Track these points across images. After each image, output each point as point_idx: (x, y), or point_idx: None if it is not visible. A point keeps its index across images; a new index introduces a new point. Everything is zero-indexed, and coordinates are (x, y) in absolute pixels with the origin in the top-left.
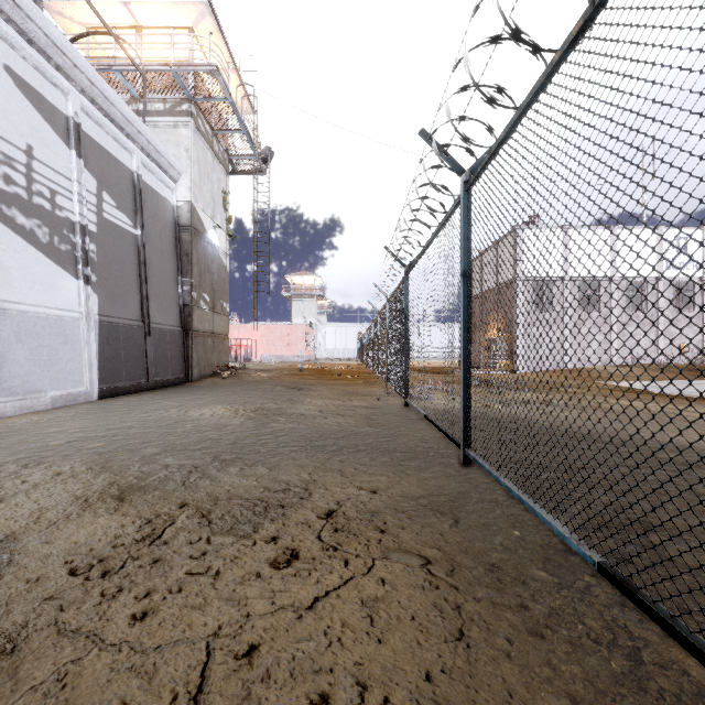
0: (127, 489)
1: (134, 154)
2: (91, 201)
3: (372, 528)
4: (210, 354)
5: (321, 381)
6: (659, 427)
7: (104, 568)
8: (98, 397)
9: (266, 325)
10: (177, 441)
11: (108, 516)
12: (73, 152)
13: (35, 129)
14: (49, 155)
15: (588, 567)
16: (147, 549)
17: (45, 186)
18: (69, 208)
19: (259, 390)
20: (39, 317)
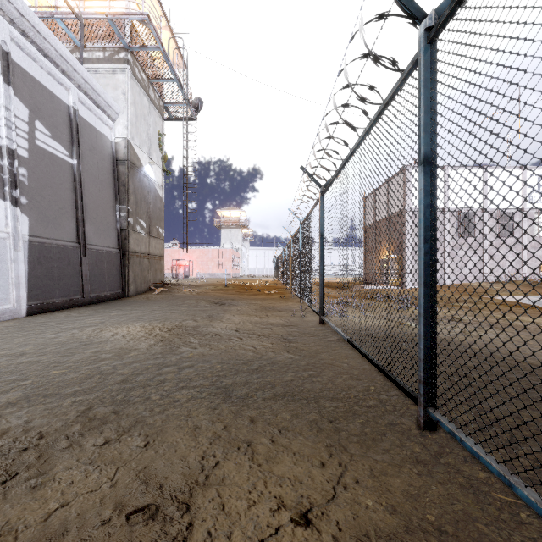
0: None
1: (71, 91)
2: (22, 127)
3: None
4: (147, 272)
5: (242, 296)
6: None
7: None
8: (26, 313)
9: (200, 249)
10: (58, 377)
11: None
12: None
13: None
14: None
15: None
16: None
17: None
18: None
19: (184, 305)
20: None
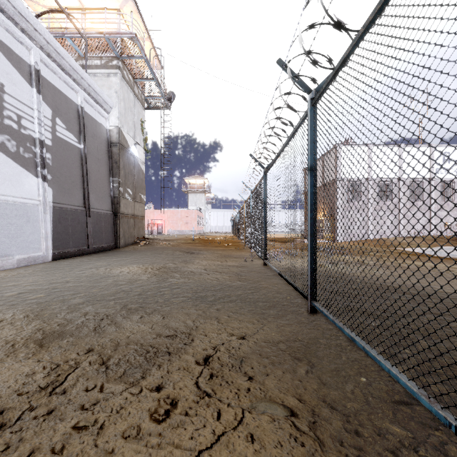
0: (49, 335)
1: (79, 93)
2: (48, 124)
3: (242, 374)
4: (132, 229)
5: (206, 248)
6: (446, 282)
7: (1, 421)
8: (52, 259)
9: (171, 210)
10: (99, 292)
11: (25, 361)
12: (34, 89)
13: (6, 72)
14: (16, 91)
15: (434, 419)
16: (46, 398)
17: (13, 112)
18: (31, 128)
19: (164, 254)
20: (8, 204)
